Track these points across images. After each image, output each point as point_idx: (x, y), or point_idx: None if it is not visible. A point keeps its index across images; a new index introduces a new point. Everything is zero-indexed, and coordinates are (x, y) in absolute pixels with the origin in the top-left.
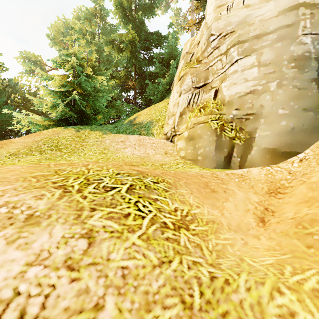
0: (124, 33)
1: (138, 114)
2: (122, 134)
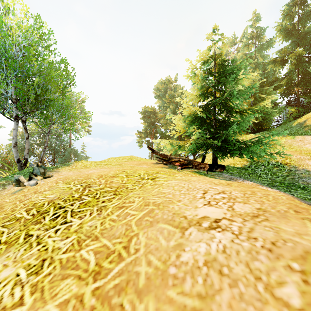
0: (286, 46)
1: (308, 117)
2: (295, 134)
